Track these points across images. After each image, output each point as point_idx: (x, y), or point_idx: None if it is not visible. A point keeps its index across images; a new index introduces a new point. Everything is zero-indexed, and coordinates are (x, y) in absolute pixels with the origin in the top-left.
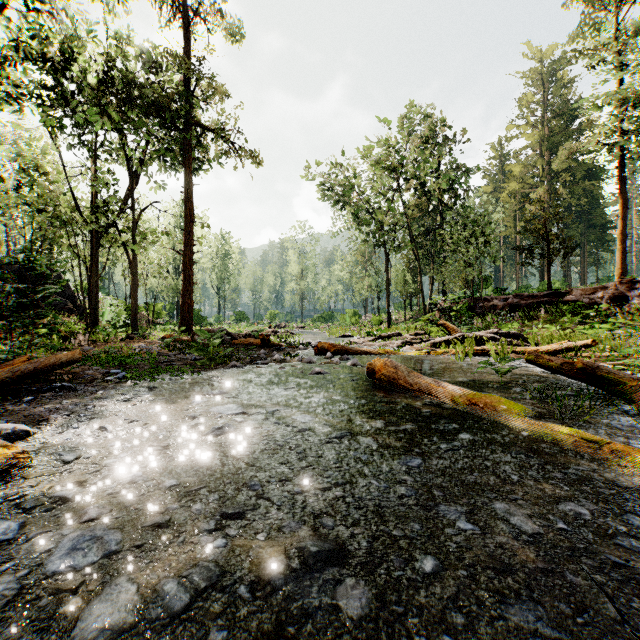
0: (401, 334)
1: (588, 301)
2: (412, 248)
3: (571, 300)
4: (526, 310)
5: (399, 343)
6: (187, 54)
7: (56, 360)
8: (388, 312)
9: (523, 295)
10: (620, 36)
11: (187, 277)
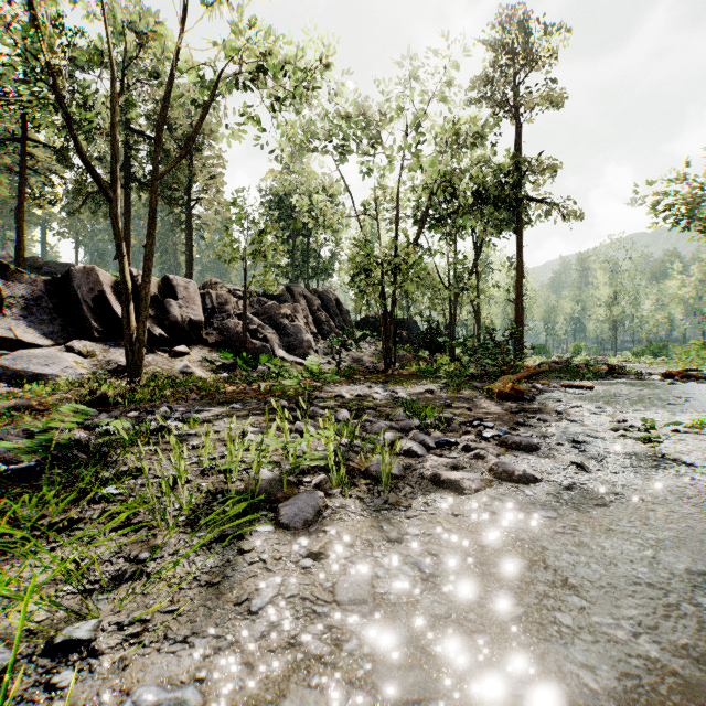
0: None
1: None
2: None
3: None
4: None
5: None
6: (517, 144)
7: (541, 370)
8: None
9: None
10: None
11: (519, 320)
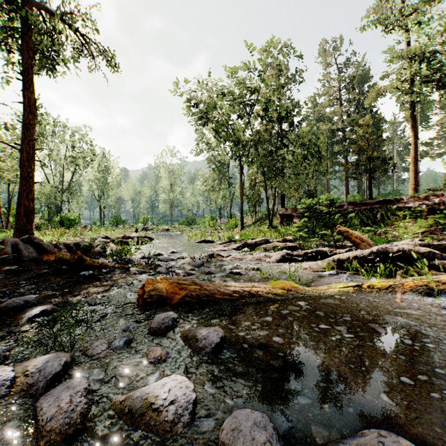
0: (268, 240)
1: (424, 207)
2: (259, 164)
3: (405, 206)
4: (360, 215)
5: (278, 257)
6: None
7: None
8: (241, 217)
9: (356, 202)
10: (420, 2)
11: (24, 175)
